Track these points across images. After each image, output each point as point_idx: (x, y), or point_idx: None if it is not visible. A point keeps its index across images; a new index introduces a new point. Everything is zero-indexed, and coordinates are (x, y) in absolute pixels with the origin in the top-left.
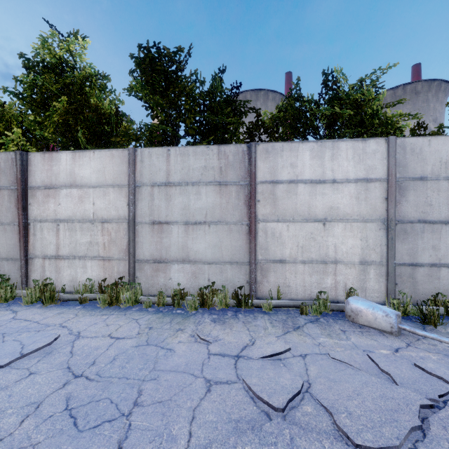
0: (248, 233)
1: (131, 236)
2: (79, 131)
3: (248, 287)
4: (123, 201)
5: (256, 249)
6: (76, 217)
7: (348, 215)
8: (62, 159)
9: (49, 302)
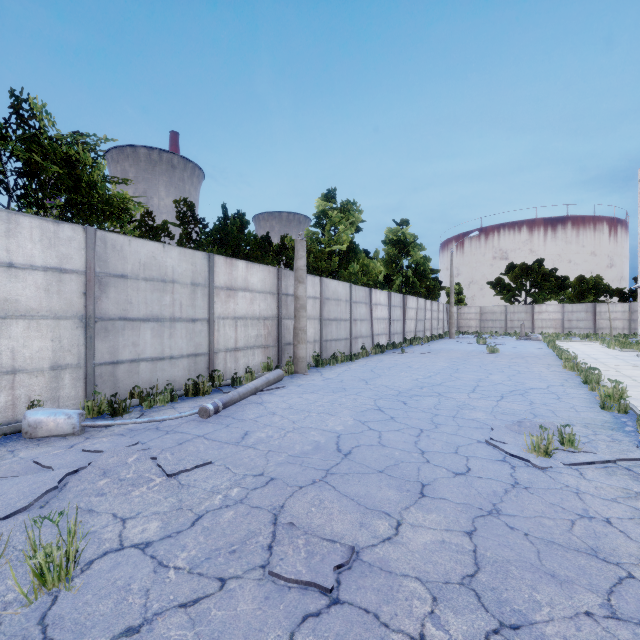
0: None
1: None
2: None
3: None
4: None
5: None
6: None
7: (34, 310)
8: None
9: None
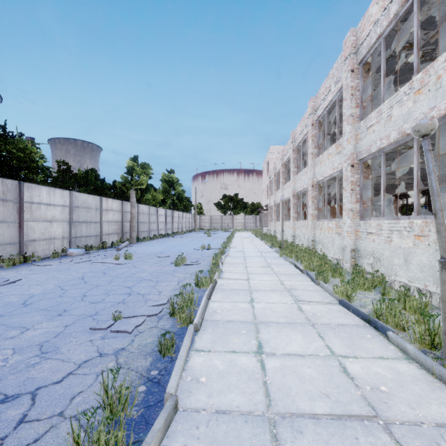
0: (19, 228)
1: None
2: None
3: (19, 256)
4: None
5: (23, 235)
6: None
7: (59, 219)
8: None
9: None
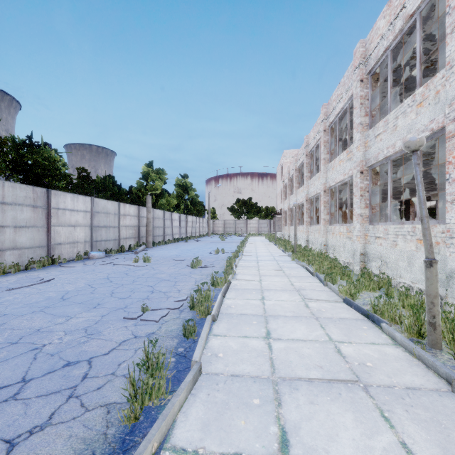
0: (47, 232)
1: None
2: None
3: (47, 258)
4: None
5: (51, 239)
6: None
7: (81, 224)
8: None
9: None
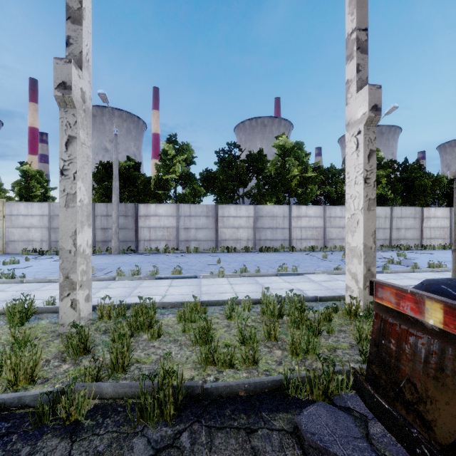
0: None
1: (451, 232)
2: (389, 192)
3: None
4: (448, 222)
5: None
6: (435, 227)
7: None
8: (431, 209)
9: (445, 249)
